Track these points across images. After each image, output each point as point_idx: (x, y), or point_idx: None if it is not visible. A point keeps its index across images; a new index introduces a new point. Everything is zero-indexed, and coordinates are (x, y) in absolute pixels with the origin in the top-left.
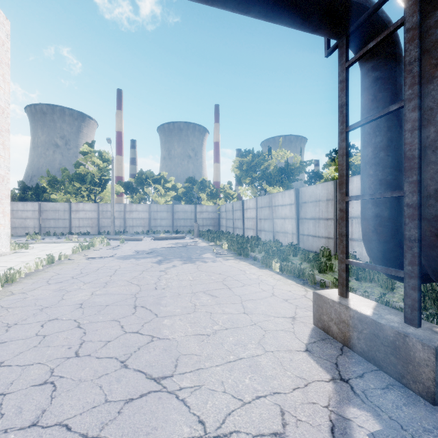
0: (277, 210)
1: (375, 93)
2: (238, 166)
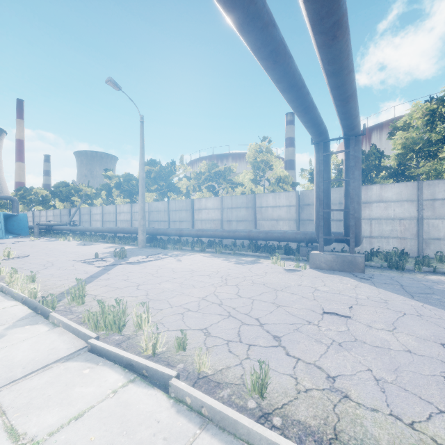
0: (29, 218)
1: (12, 207)
2: (15, 195)
